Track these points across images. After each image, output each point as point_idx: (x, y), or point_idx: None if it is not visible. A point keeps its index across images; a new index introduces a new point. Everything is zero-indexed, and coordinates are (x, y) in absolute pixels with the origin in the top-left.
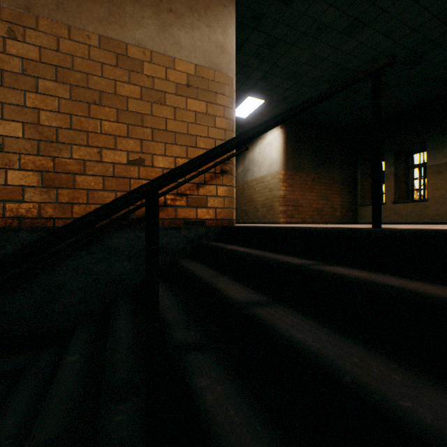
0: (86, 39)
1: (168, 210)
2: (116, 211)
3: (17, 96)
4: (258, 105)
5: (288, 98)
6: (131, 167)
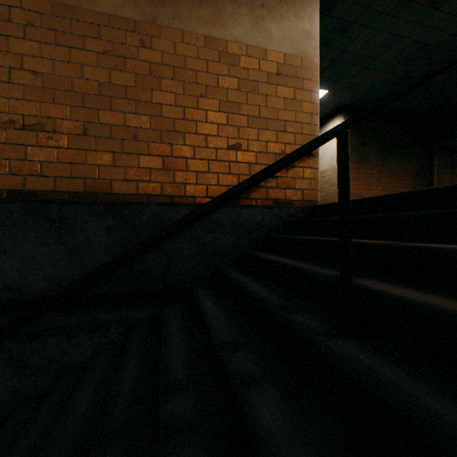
0: (195, 41)
1: (261, 191)
2: (321, 144)
3: (146, 94)
4: (320, 96)
5: (355, 85)
6: (230, 151)
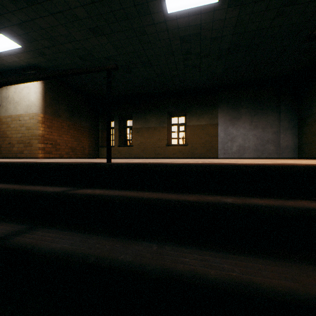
0: None
1: None
2: None
3: None
4: (14, 47)
5: (47, 55)
6: None
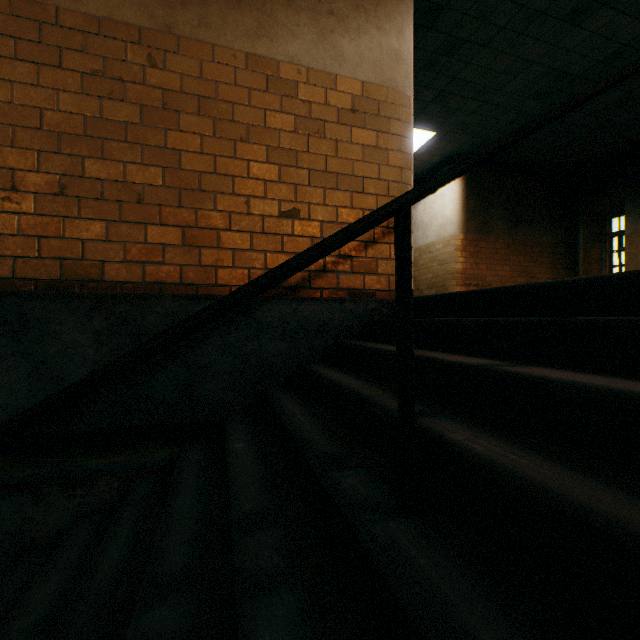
0: (232, 59)
1: (328, 277)
2: (370, 227)
3: (157, 136)
4: (425, 140)
5: (472, 126)
6: (283, 220)
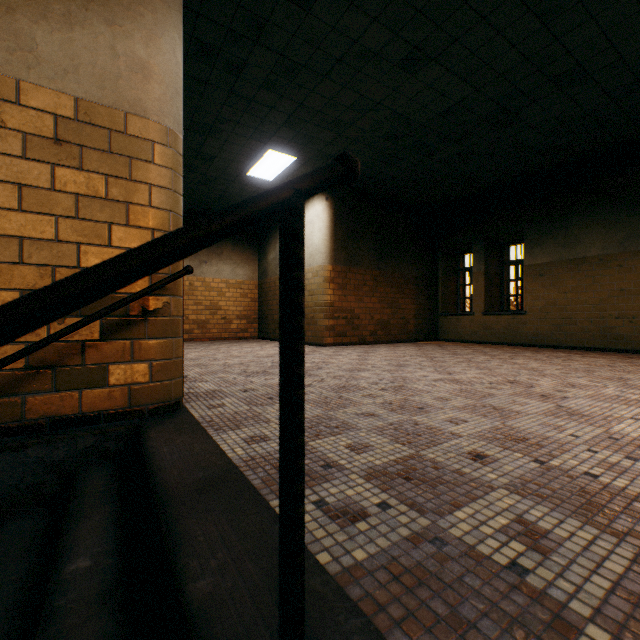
0: None
1: (2, 405)
2: None
3: None
4: (287, 163)
5: (333, 156)
6: None
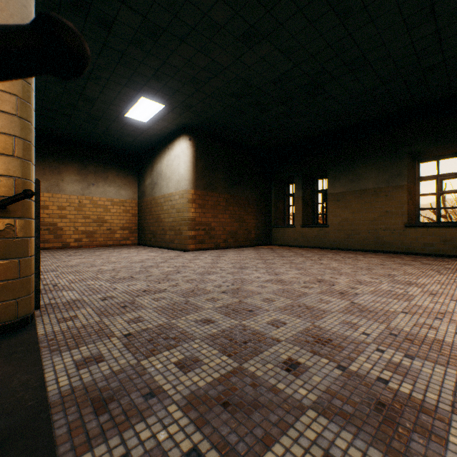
0: None
1: None
2: None
3: None
4: (158, 109)
5: (193, 107)
6: None
